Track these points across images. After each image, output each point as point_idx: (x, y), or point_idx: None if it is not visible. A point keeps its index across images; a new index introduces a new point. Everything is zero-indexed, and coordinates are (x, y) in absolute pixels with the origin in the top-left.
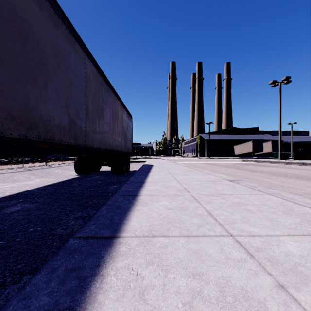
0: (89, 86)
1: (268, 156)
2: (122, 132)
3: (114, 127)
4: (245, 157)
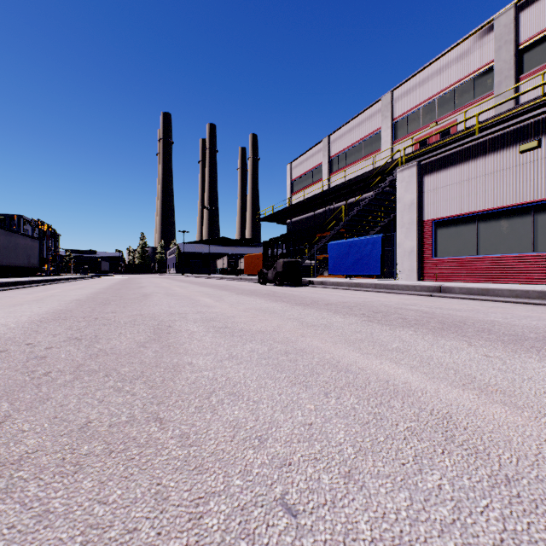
0: (1, 240)
1: None
2: (25, 254)
3: (17, 253)
4: None
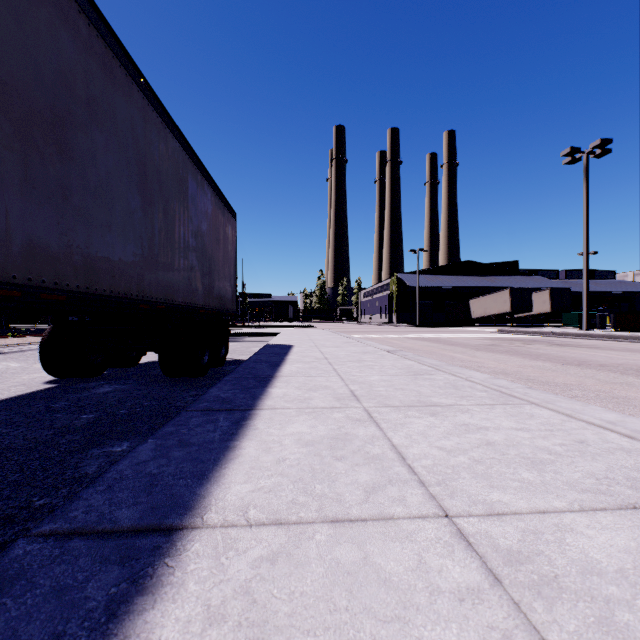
0: None
1: (539, 321)
2: (193, 246)
3: (150, 220)
4: (495, 324)
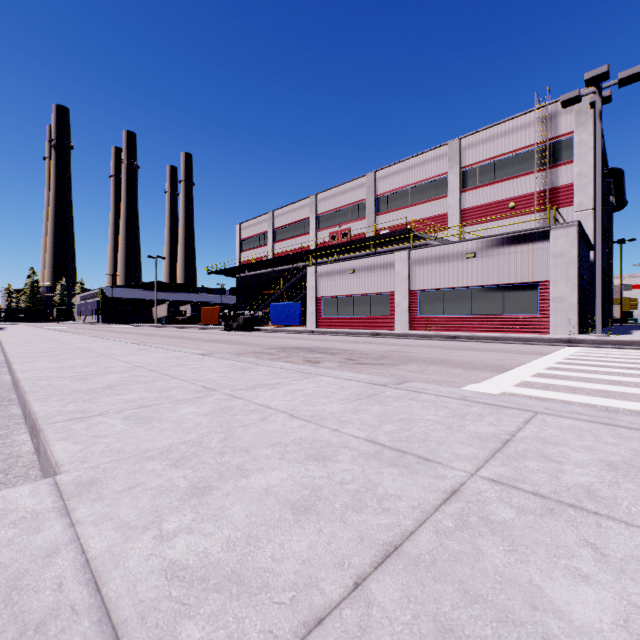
0: None
1: None
2: None
3: None
4: None
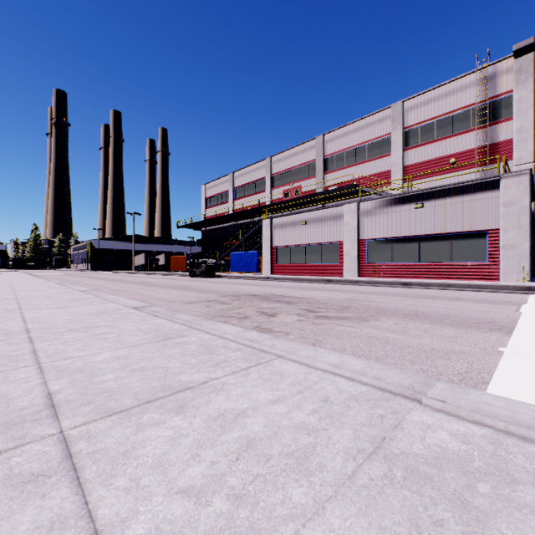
0: None
1: None
2: None
3: None
4: None
